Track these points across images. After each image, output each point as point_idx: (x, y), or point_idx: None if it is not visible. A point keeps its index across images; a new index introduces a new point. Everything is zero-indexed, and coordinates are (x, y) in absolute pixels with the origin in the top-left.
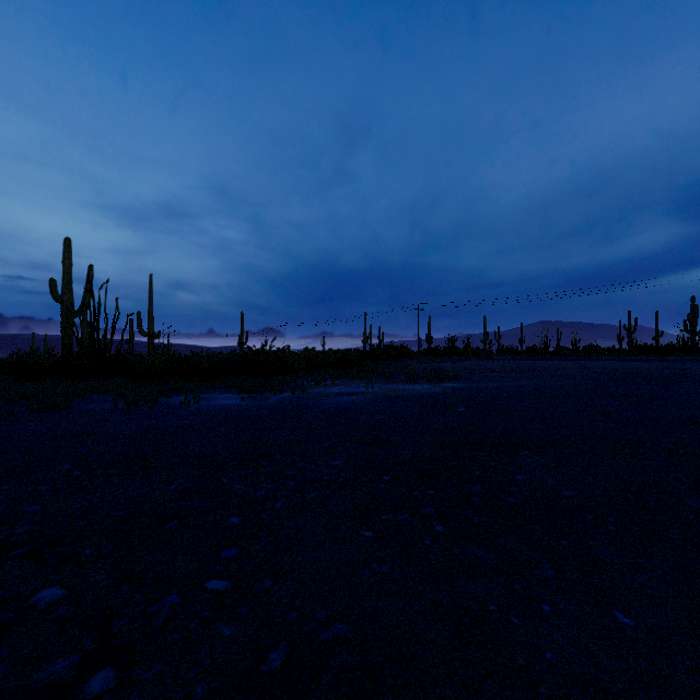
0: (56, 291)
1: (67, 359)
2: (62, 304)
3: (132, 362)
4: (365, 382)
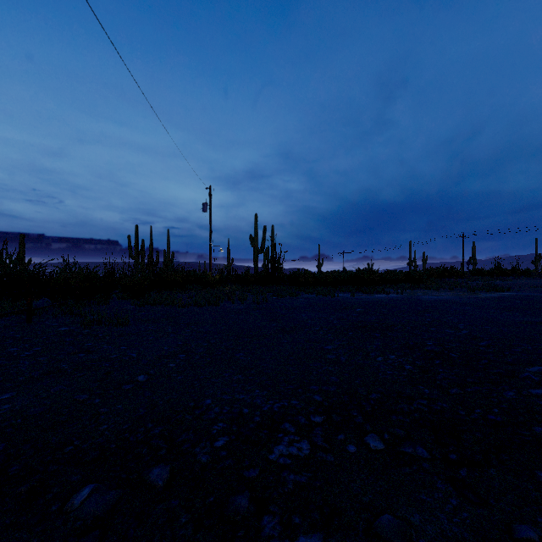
0: (252, 241)
1: (258, 275)
2: (254, 247)
3: (298, 277)
4: (434, 291)
